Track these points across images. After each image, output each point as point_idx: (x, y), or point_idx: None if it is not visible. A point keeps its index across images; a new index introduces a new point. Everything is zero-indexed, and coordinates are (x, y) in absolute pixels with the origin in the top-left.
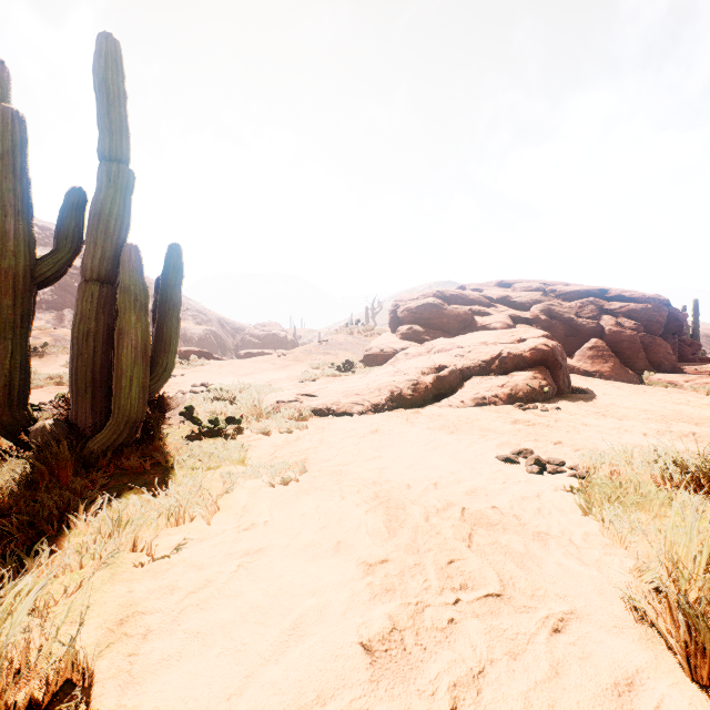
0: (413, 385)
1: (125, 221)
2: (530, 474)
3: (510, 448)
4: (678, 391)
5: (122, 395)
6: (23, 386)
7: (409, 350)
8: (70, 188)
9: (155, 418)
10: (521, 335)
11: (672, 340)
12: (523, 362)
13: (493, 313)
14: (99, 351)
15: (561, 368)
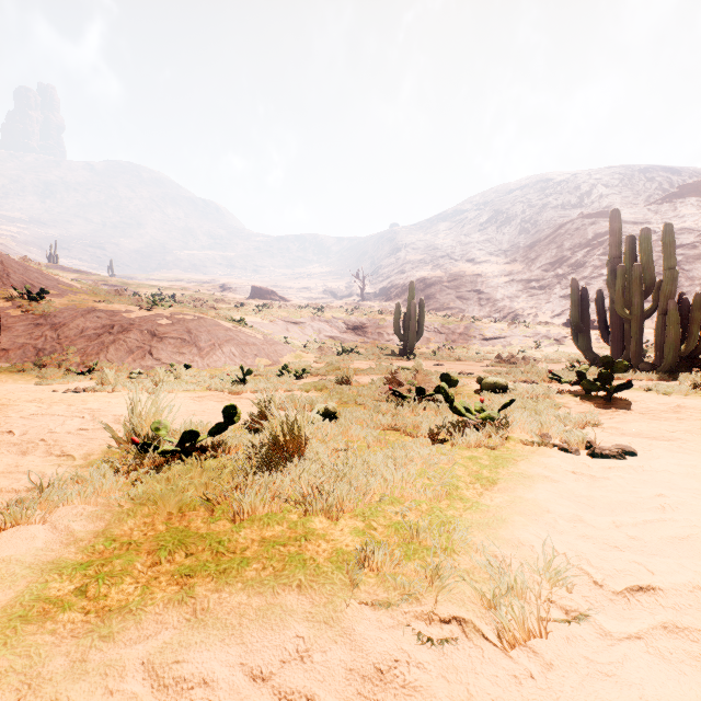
0: None
1: (672, 290)
2: None
3: None
4: None
5: (665, 355)
6: (639, 351)
7: None
8: (656, 281)
9: (681, 365)
10: None
11: None
12: None
13: None
14: (662, 339)
15: None
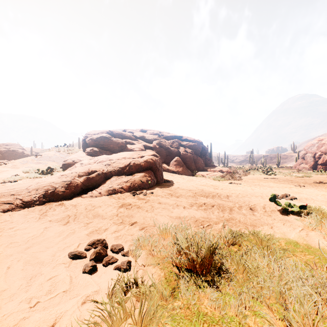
0: (67, 184)
1: None
2: (82, 274)
3: (98, 235)
4: (204, 178)
5: None
6: None
7: (84, 161)
8: None
9: None
10: (143, 154)
11: (203, 158)
12: (140, 168)
13: (136, 143)
14: None
15: (159, 171)
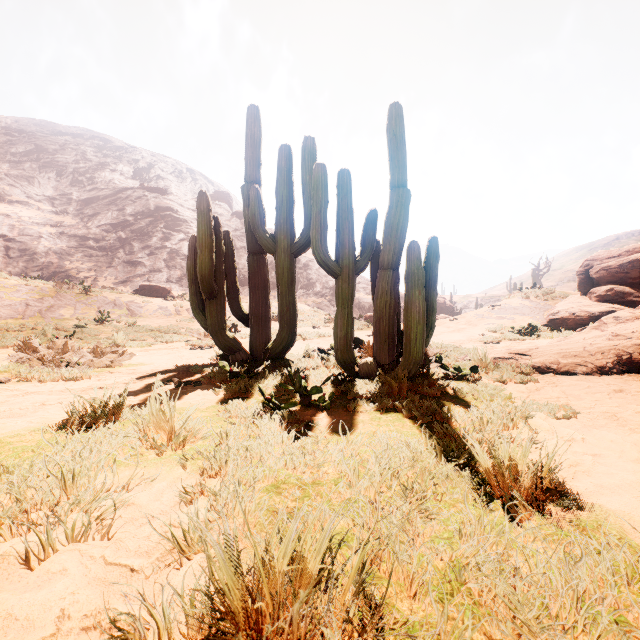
0: None
1: (405, 226)
2: None
3: None
4: None
5: (411, 344)
6: (351, 337)
7: (619, 313)
8: (369, 210)
9: (428, 362)
10: None
11: None
12: None
13: None
14: (391, 315)
15: None
